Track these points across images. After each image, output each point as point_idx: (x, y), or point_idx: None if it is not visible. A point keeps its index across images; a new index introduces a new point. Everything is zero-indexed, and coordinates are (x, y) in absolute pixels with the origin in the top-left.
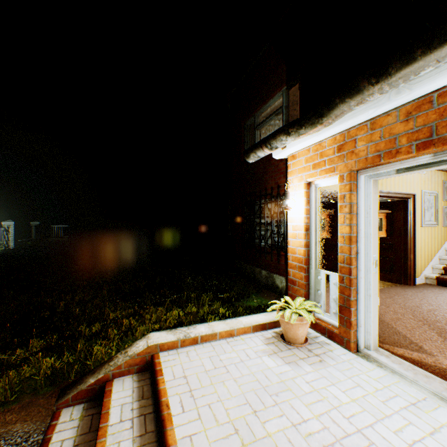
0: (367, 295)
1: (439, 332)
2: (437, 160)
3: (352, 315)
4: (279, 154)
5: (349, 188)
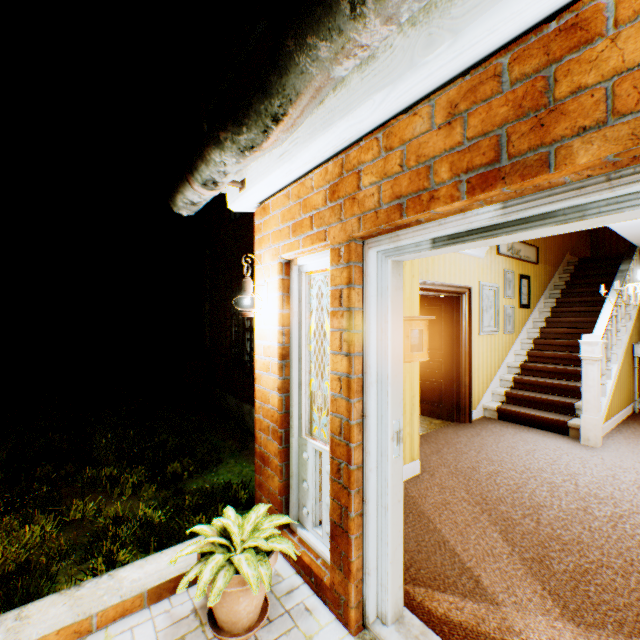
0: (381, 507)
1: (505, 530)
2: (510, 220)
3: (354, 550)
4: (236, 200)
5: (349, 276)
